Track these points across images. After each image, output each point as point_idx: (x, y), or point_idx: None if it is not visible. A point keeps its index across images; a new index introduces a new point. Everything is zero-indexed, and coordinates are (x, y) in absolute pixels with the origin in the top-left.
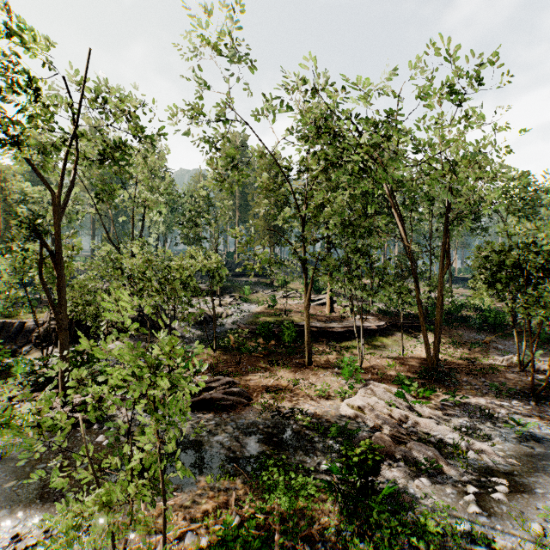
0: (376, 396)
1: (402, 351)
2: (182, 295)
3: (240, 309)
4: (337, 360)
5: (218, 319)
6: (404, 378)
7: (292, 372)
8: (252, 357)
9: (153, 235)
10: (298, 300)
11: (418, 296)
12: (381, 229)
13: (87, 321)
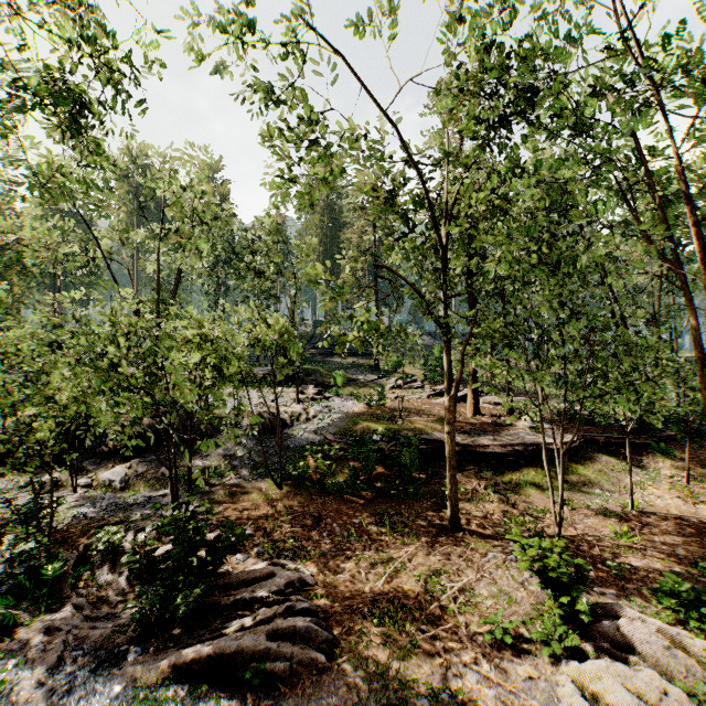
0: (646, 659)
1: (631, 500)
2: (189, 398)
3: (328, 408)
4: (506, 518)
5: (293, 424)
6: (679, 586)
7: (422, 549)
8: (344, 505)
9: (208, 297)
10: (419, 392)
11: (705, 401)
12: (567, 276)
13: (74, 431)
